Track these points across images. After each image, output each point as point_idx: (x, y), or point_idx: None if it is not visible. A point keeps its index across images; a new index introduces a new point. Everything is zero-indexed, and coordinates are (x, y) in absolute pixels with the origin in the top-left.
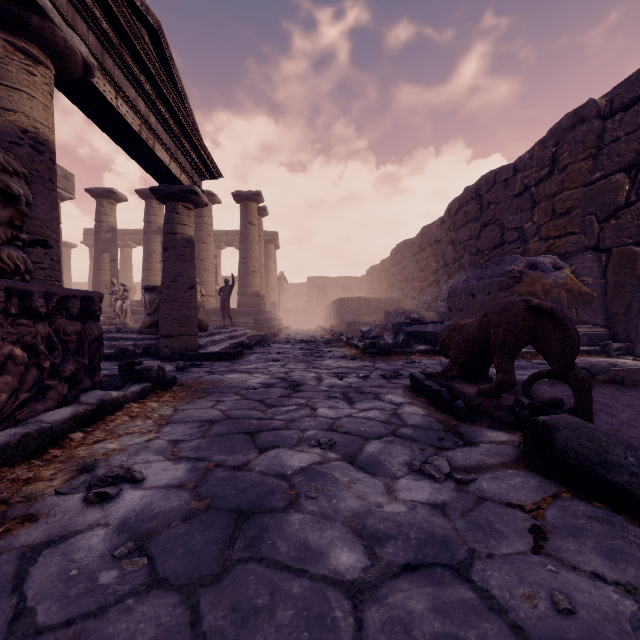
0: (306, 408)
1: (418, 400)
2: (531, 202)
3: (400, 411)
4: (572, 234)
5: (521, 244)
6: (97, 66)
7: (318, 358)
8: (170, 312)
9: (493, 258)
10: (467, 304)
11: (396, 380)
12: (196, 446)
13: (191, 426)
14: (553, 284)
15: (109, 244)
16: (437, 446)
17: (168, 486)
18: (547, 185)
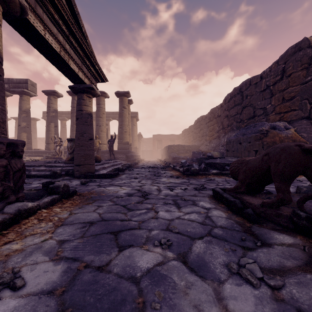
0: (152, 211)
1: (219, 206)
2: (270, 94)
3: (210, 214)
4: (294, 110)
5: (265, 116)
6: (31, 11)
7: (158, 177)
8: (79, 152)
9: (249, 124)
10: (237, 148)
11: (203, 191)
12: (75, 246)
13: (76, 227)
14: (285, 137)
15: (54, 118)
16: (242, 246)
17: (41, 292)
18: (279, 85)
